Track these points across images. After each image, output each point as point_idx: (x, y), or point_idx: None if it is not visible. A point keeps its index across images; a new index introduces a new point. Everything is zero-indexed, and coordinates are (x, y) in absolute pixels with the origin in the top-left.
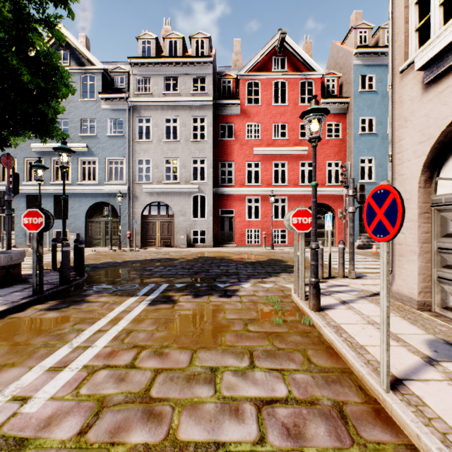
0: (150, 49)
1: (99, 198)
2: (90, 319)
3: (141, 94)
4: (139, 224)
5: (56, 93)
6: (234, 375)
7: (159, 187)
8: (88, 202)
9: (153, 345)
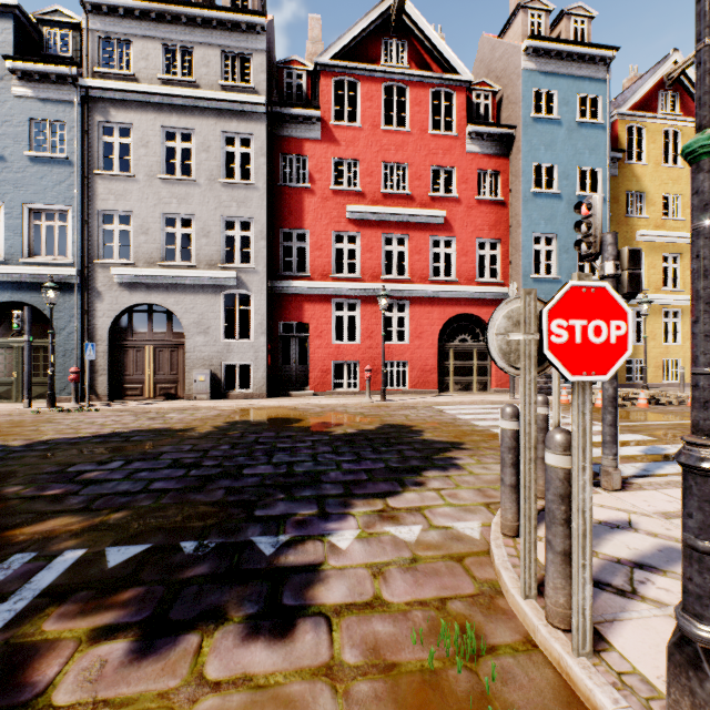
0: None
1: (7, 292)
2: None
3: (110, 75)
4: (105, 350)
5: None
6: None
7: (151, 273)
8: None
9: None
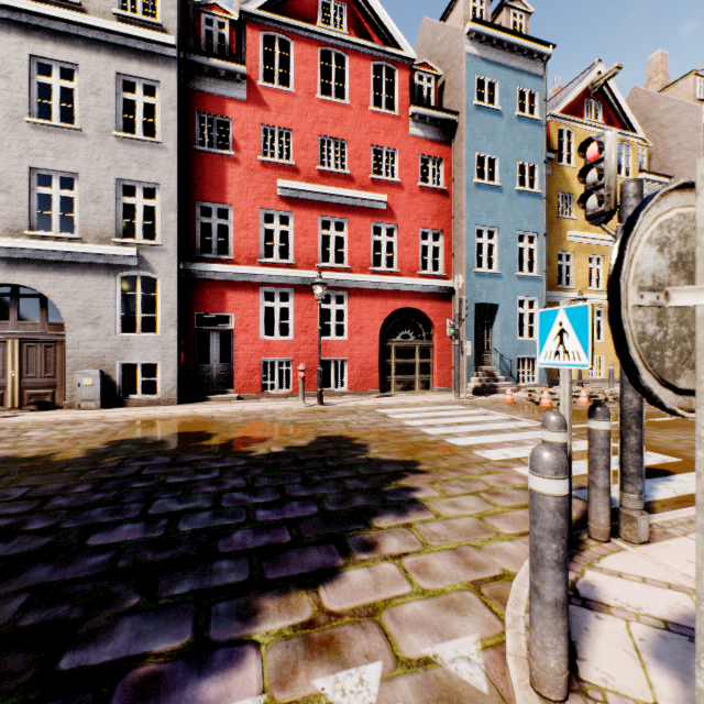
0: None
1: None
2: None
3: None
4: None
5: None
6: None
7: (14, 244)
8: None
9: None
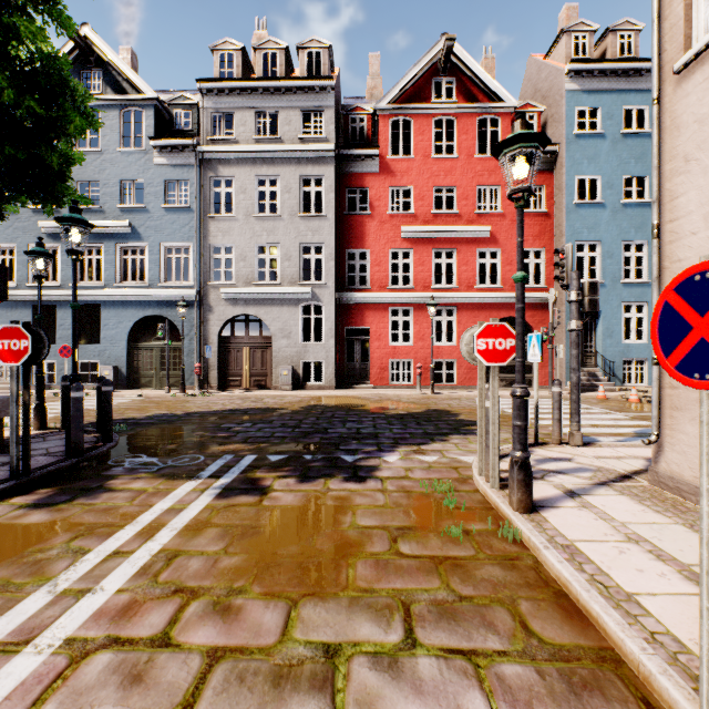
0: (232, 67)
1: (151, 309)
2: (103, 527)
3: (218, 140)
4: (215, 351)
5: (64, 126)
6: (373, 667)
7: (248, 291)
8: (132, 315)
9: (214, 587)
